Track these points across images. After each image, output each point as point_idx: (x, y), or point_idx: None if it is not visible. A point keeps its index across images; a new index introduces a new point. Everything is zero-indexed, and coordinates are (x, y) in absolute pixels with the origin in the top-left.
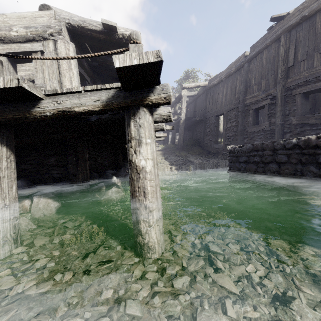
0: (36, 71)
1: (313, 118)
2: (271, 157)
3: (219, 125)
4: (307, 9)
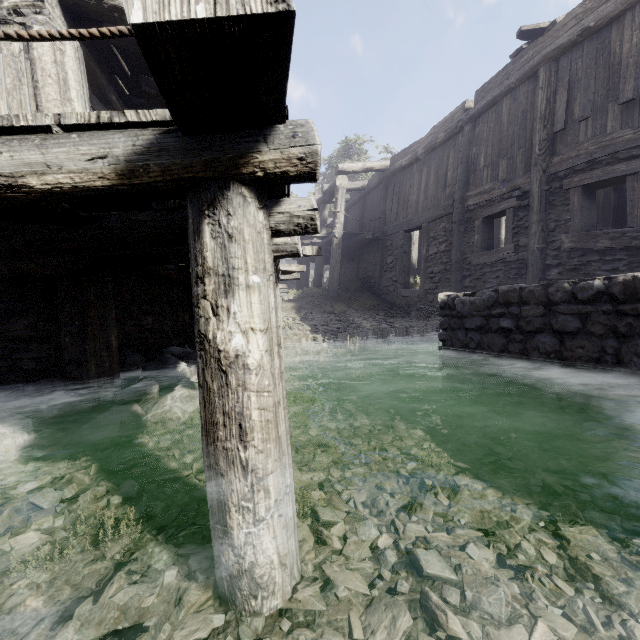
0: None
1: (606, 237)
2: (542, 319)
3: (412, 250)
4: (593, 15)
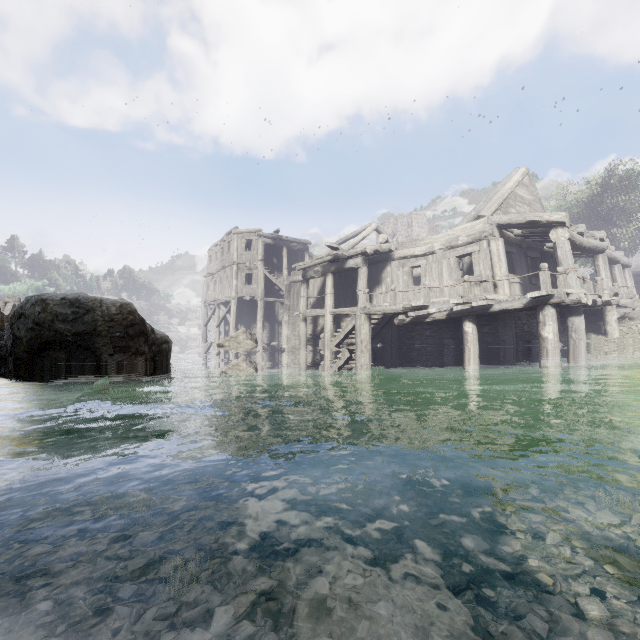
0: (475, 266)
1: None
2: None
3: None
4: None
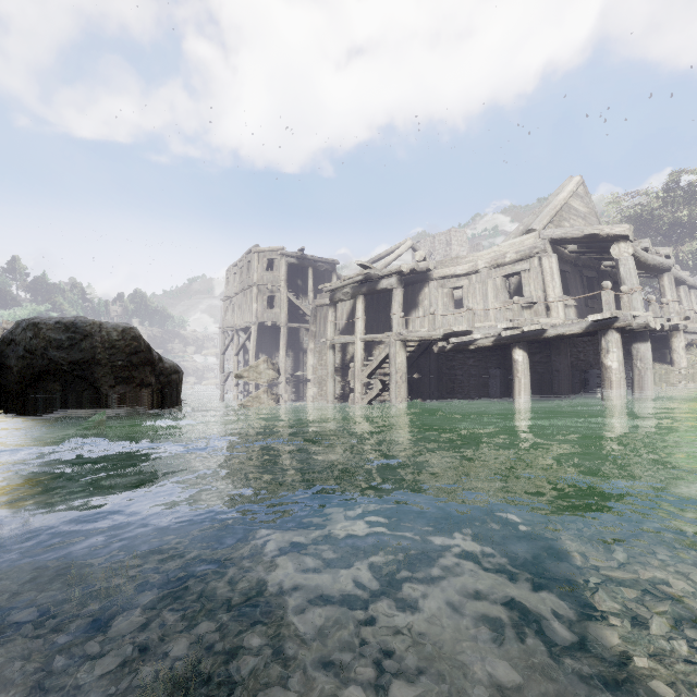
0: (524, 286)
1: None
2: None
3: None
4: None
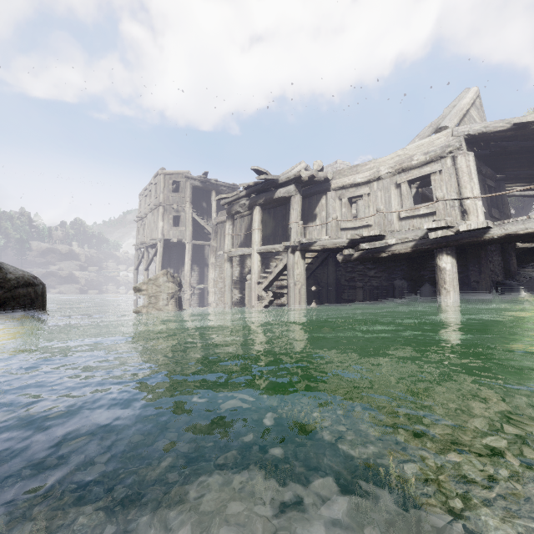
0: (435, 189)
1: None
2: None
3: None
4: None
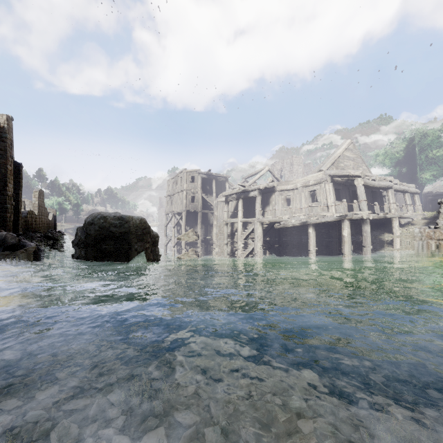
0: (318, 197)
1: None
2: None
3: None
4: None
